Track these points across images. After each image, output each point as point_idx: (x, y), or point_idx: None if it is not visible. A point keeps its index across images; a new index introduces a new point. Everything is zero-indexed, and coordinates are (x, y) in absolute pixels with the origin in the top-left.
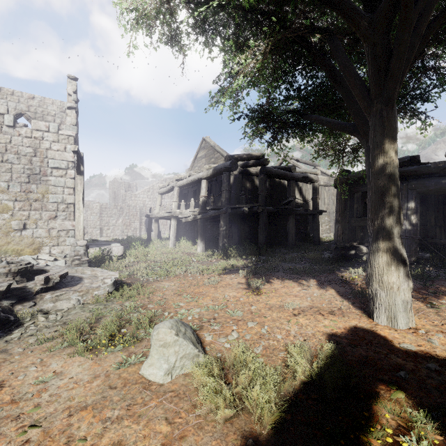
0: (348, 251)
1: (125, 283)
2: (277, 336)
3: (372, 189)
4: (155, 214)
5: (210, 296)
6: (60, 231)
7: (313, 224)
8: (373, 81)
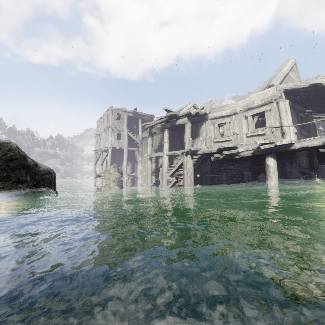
0: None
1: None
2: None
3: None
4: None
5: None
6: None
7: None
8: None
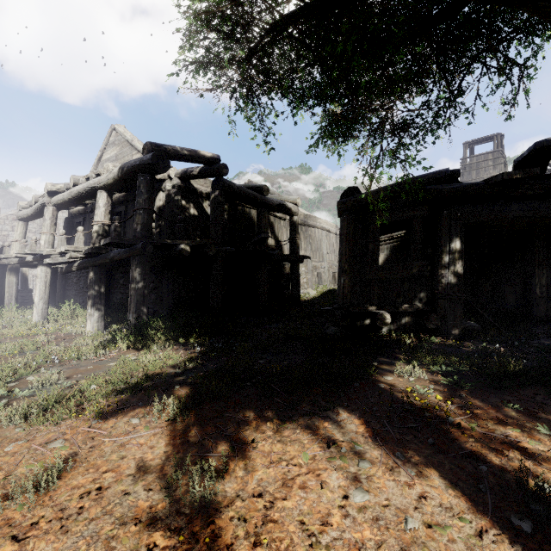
0: (360, 321)
1: None
2: None
3: None
4: (9, 259)
5: None
6: None
7: (292, 277)
8: None
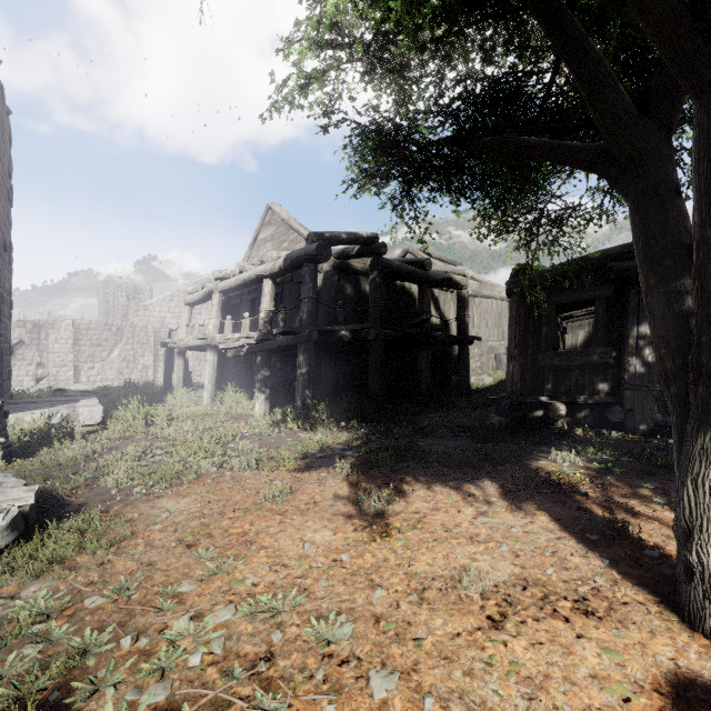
0: (532, 412)
1: (53, 518)
2: None
3: (706, 282)
4: (179, 342)
5: (266, 548)
6: None
7: (460, 361)
8: None
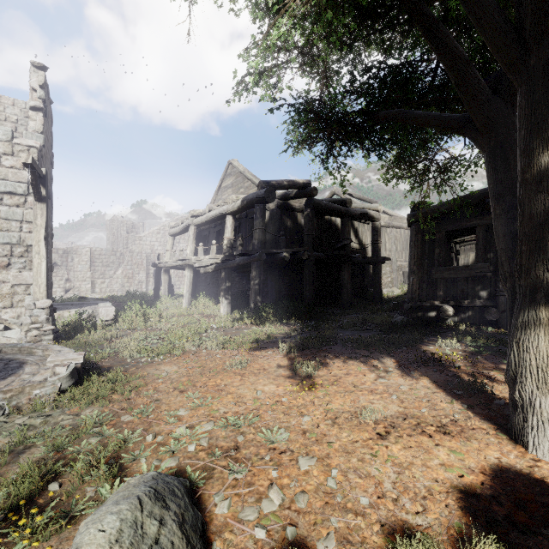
0: (427, 313)
1: (94, 372)
2: (359, 499)
3: (523, 210)
4: (165, 263)
5: (232, 394)
6: (15, 285)
7: (374, 276)
8: (534, 6)
